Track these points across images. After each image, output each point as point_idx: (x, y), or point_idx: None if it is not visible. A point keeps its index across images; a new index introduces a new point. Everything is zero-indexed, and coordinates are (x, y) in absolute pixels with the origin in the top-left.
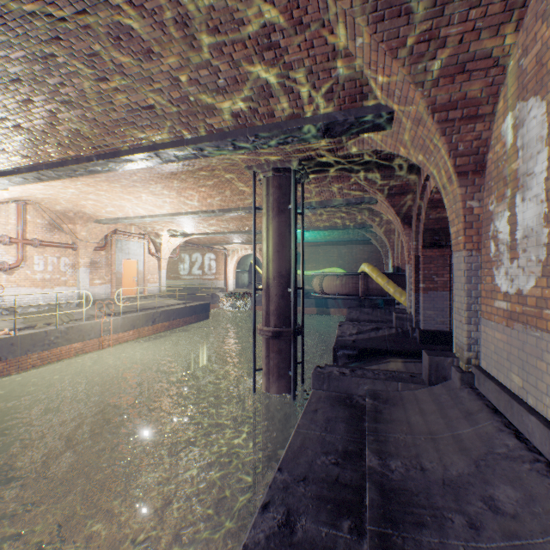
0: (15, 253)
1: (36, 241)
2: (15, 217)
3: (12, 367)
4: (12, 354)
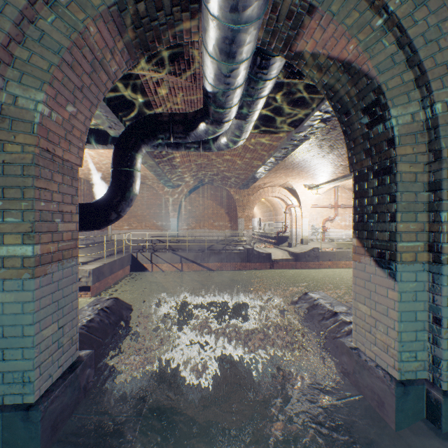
0: (333, 212)
1: (341, 206)
2: (333, 195)
3: (333, 265)
4: (333, 259)
